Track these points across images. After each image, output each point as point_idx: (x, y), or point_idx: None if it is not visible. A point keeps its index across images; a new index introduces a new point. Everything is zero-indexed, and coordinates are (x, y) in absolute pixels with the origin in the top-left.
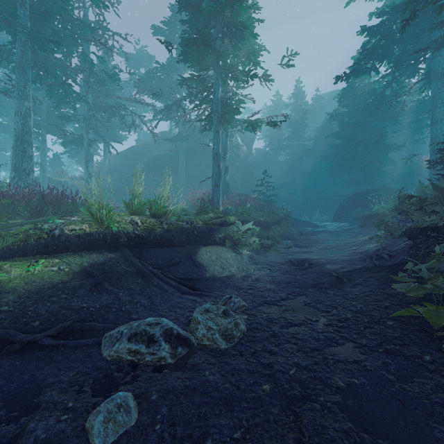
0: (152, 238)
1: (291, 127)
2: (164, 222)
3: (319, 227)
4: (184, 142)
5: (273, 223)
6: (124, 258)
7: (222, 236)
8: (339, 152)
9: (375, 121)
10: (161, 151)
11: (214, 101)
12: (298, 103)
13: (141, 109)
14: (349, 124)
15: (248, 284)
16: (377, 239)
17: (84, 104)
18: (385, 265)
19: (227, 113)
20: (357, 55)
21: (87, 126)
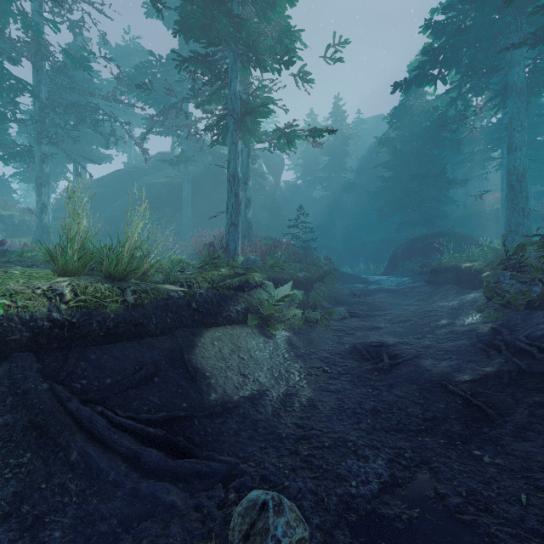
0: (95, 325)
1: (329, 154)
2: (130, 289)
3: (372, 283)
4: (191, 167)
5: (315, 280)
6: (9, 383)
7: (242, 307)
8: (391, 186)
9: (433, 149)
10: (158, 178)
11: (230, 96)
12: (338, 126)
13: (133, 122)
14: (403, 151)
15: (296, 422)
16: (474, 307)
17: (35, 99)
18: (542, 370)
19: (249, 114)
20: (415, 62)
21: (39, 133)
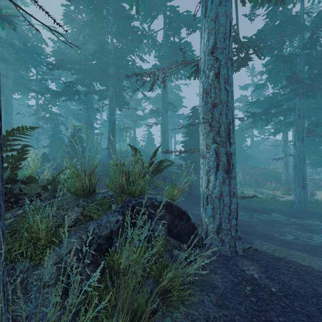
0: None
1: None
2: None
3: None
4: None
5: None
6: None
7: None
8: None
9: None
10: None
11: None
12: None
13: None
14: None
15: None
16: None
17: None
18: None
19: None
20: None
21: None
